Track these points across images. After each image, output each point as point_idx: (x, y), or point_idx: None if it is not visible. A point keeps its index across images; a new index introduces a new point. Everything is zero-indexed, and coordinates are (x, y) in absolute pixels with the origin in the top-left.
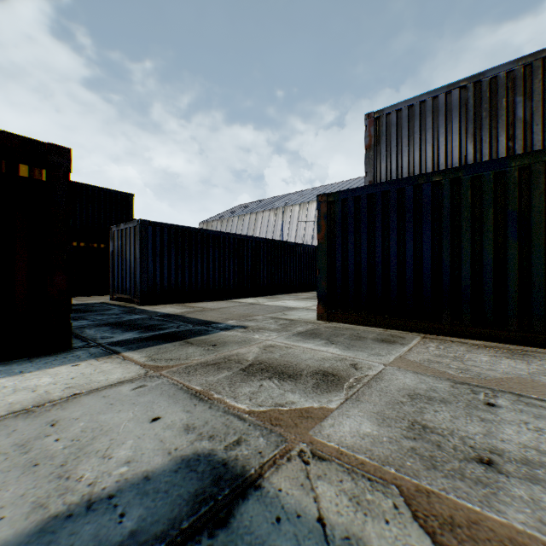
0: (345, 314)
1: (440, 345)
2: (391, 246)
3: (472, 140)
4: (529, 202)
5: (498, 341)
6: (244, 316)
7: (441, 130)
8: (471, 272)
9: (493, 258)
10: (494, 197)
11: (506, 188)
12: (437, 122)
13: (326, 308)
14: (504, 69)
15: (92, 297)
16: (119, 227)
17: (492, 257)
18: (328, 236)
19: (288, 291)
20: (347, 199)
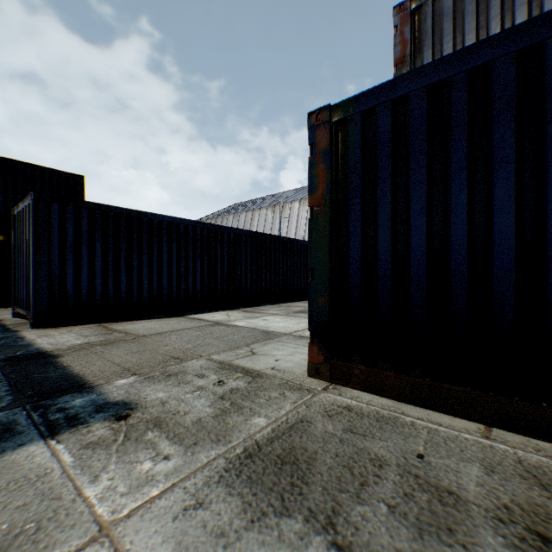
0: (369, 370)
1: None
2: (496, 206)
3: None
4: None
5: None
6: (172, 358)
7: (548, 2)
8: None
9: None
10: None
11: None
12: None
13: (327, 353)
14: None
15: (6, 309)
16: (18, 208)
17: None
18: (332, 199)
19: (280, 299)
20: (375, 109)
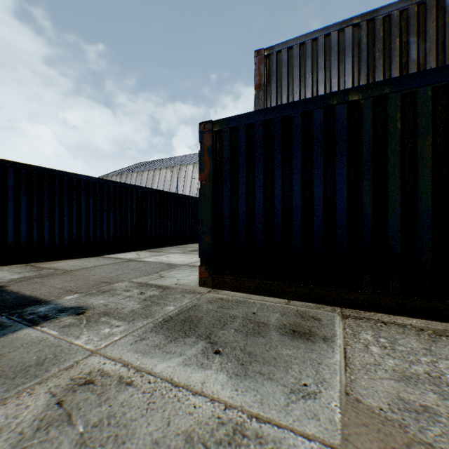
0: (234, 278)
1: (380, 337)
2: (294, 189)
3: (365, 82)
4: None
5: (439, 318)
6: (102, 282)
7: (334, 70)
8: (401, 224)
9: (431, 205)
10: (432, 121)
11: None
12: (329, 62)
13: (210, 270)
14: (398, 7)
15: None
16: None
17: (431, 203)
18: (214, 177)
19: (178, 242)
20: (237, 127)
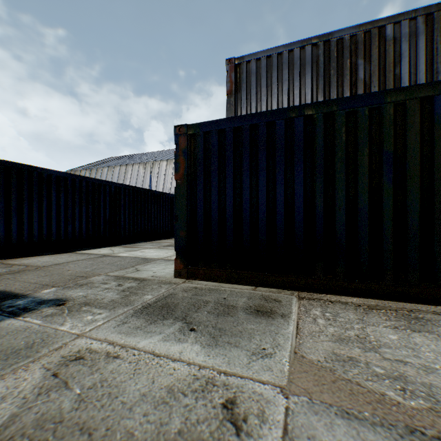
0: (207, 269)
1: (326, 313)
2: (260, 189)
3: (322, 95)
4: (405, 143)
5: (374, 297)
6: (78, 277)
7: (296, 83)
8: (346, 219)
9: (368, 204)
10: (369, 136)
11: (382, 126)
12: (292, 75)
13: (185, 263)
14: (349, 32)
15: None
16: None
17: (368, 202)
18: (188, 176)
19: (152, 238)
20: (210, 132)
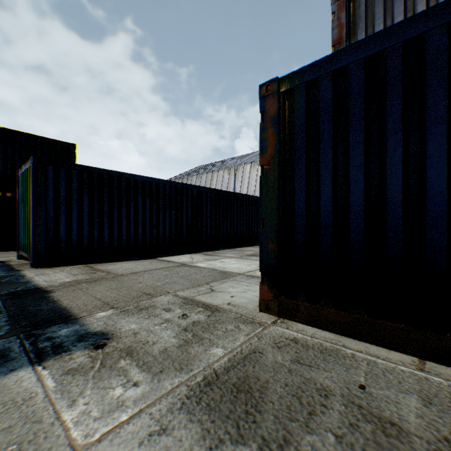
0: (313, 306)
1: None
2: (428, 162)
3: None
4: None
5: None
6: (144, 294)
7: None
8: None
9: None
10: None
11: None
12: None
13: (275, 291)
14: None
15: (13, 252)
16: (22, 170)
17: None
18: (280, 158)
19: (235, 244)
20: (318, 80)
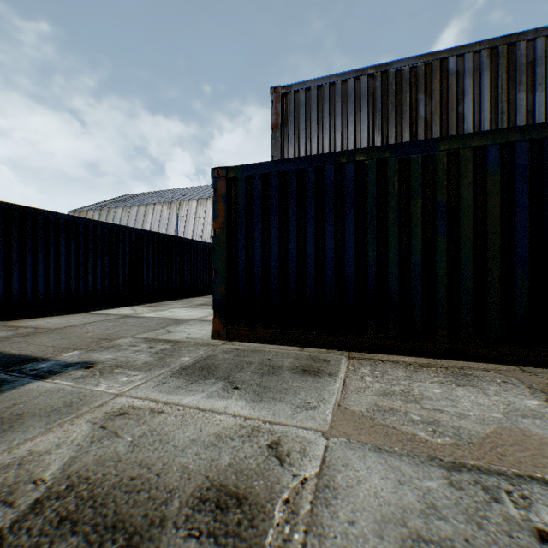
0: (250, 329)
1: (375, 371)
2: (308, 240)
3: (380, 133)
4: (458, 193)
5: (427, 355)
6: (101, 339)
7: (351, 118)
8: (399, 274)
9: (422, 258)
10: (423, 185)
11: (435, 175)
12: (346, 109)
13: (225, 322)
14: (409, 64)
15: None
16: None
17: (421, 256)
18: (228, 225)
19: (181, 295)
20: (253, 176)
